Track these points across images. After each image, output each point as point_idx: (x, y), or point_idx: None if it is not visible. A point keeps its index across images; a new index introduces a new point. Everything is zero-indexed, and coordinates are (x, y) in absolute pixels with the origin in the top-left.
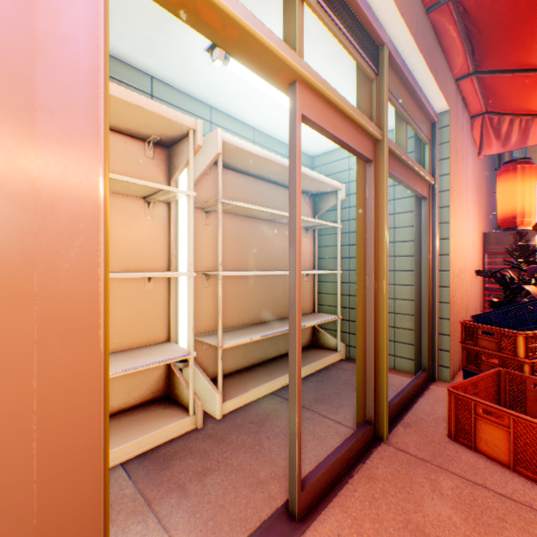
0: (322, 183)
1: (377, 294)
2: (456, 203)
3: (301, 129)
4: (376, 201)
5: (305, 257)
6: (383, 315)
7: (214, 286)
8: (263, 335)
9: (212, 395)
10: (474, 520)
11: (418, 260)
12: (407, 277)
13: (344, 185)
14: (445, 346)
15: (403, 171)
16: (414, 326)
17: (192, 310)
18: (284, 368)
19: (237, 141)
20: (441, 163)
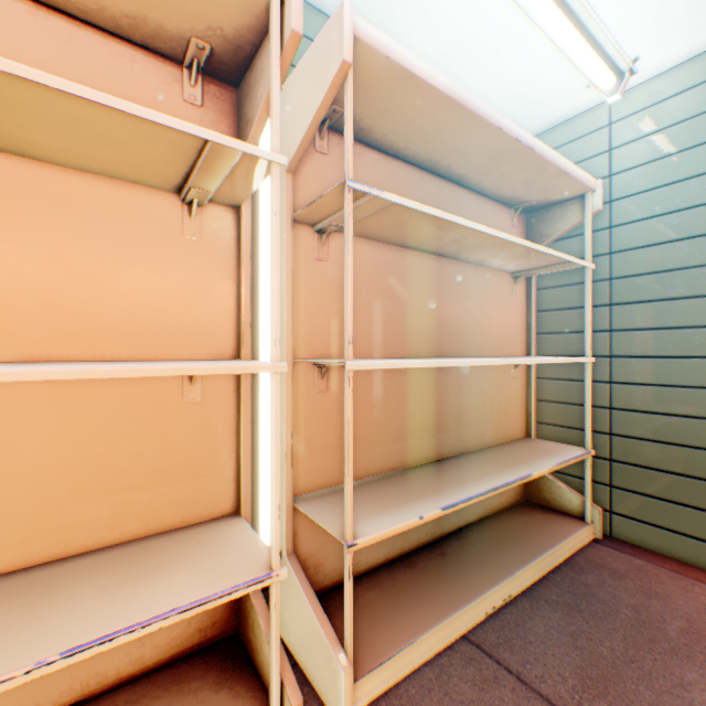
0: (560, 173)
1: None
2: None
3: (514, 64)
4: None
5: (512, 330)
6: None
7: (336, 390)
8: (446, 505)
9: (329, 662)
10: None
11: None
12: None
13: (600, 180)
14: None
15: None
16: None
17: (276, 461)
18: (482, 566)
19: (387, 44)
20: None
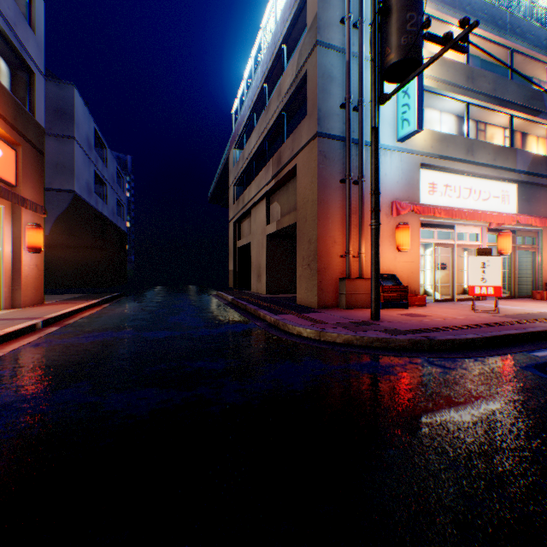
0: None
1: (513, 273)
2: (546, 251)
3: None
4: (513, 257)
5: None
6: (515, 277)
7: None
8: None
9: None
10: (526, 300)
11: (532, 267)
12: (529, 271)
13: None
14: (540, 289)
15: (522, 248)
16: (530, 284)
17: None
18: None
19: None
20: (539, 242)
